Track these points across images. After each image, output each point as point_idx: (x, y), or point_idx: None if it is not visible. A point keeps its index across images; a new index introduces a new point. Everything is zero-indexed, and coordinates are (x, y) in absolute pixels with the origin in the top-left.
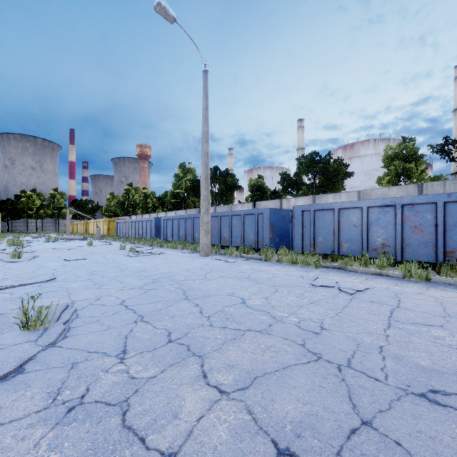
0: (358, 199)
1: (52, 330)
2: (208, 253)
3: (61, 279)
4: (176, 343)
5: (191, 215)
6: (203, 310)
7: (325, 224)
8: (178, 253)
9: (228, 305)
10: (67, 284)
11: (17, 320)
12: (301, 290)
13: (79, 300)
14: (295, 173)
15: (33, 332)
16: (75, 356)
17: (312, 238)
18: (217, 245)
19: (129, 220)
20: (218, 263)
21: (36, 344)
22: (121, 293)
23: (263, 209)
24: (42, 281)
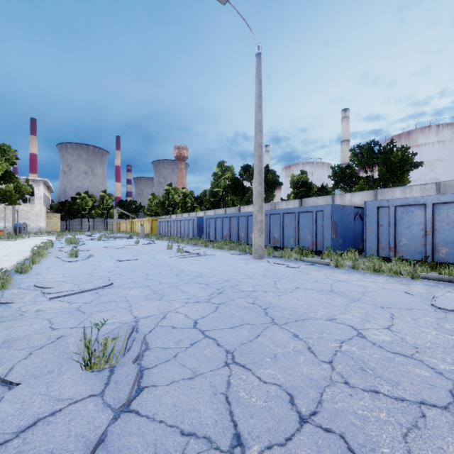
0: (437, 193)
1: (121, 372)
2: (262, 255)
3: (118, 284)
4: (317, 428)
5: (236, 213)
6: (312, 348)
7: (412, 223)
8: (227, 255)
9: (344, 341)
10: (125, 292)
11: (77, 349)
12: (431, 317)
13: (143, 317)
14: (346, 166)
15: (97, 373)
16: (164, 444)
17: (392, 240)
18: (270, 247)
19: (171, 219)
20: (280, 268)
21: (104, 403)
22: (189, 309)
23: (323, 206)
24: (99, 287)
